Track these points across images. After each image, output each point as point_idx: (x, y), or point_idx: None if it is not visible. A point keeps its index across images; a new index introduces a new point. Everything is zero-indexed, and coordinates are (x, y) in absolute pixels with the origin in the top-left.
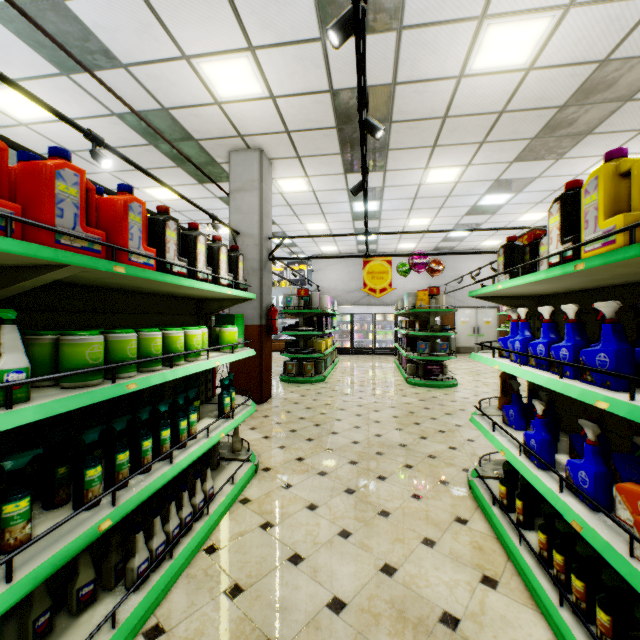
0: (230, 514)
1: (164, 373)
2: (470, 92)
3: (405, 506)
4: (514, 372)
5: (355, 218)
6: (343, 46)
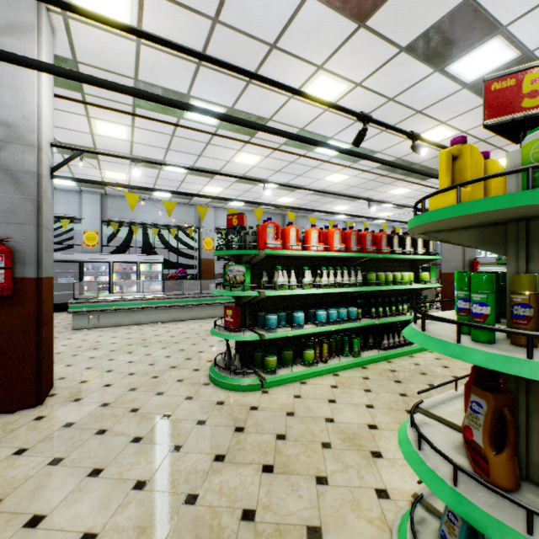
0: (422, 352)
1: (392, 286)
2: None
3: None
4: None
5: None
6: None
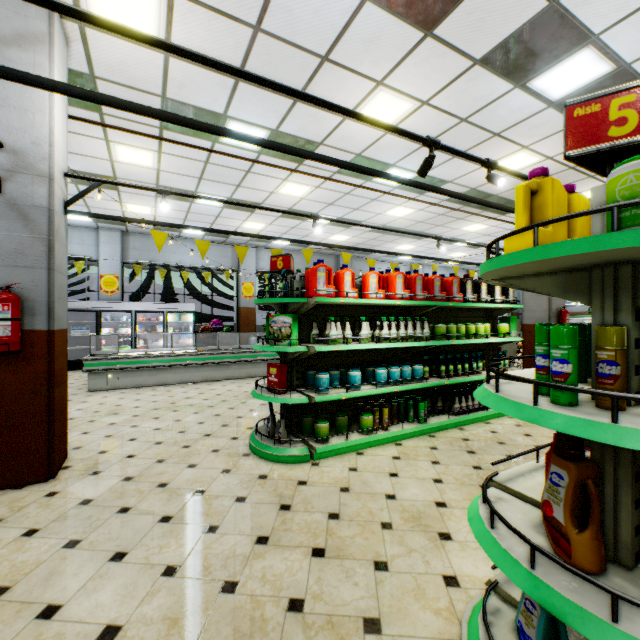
0: (500, 418)
1: (465, 340)
2: None
3: None
4: None
5: None
6: None
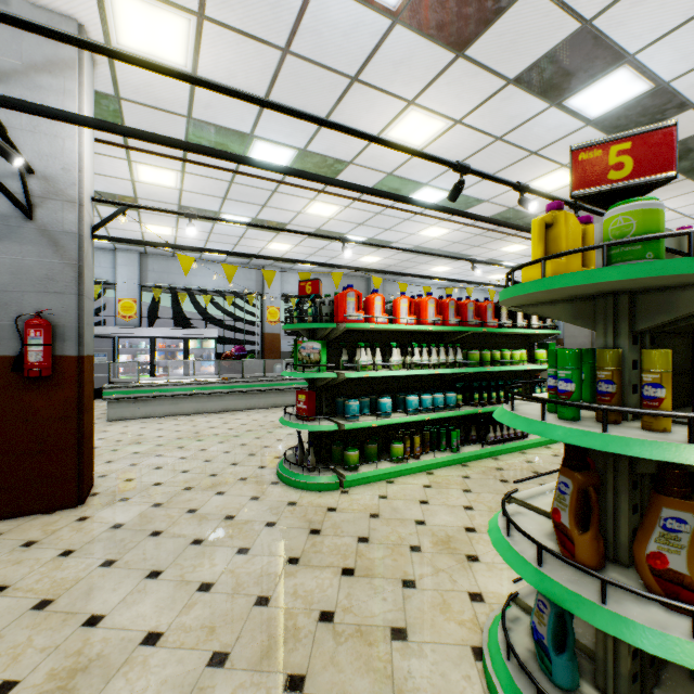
0: (536, 448)
1: (500, 367)
2: None
3: None
4: None
5: None
6: None
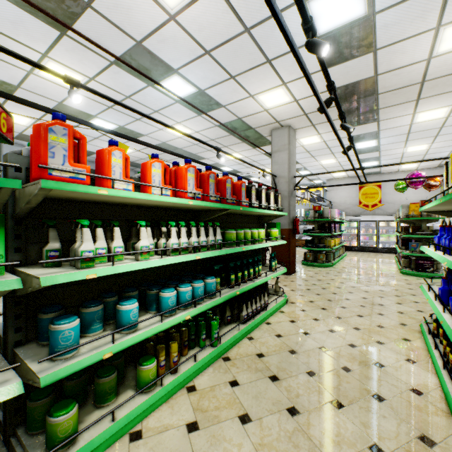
0: (275, 315)
1: (252, 246)
2: (441, 64)
3: (371, 328)
4: (430, 254)
5: (358, 153)
6: (337, 68)
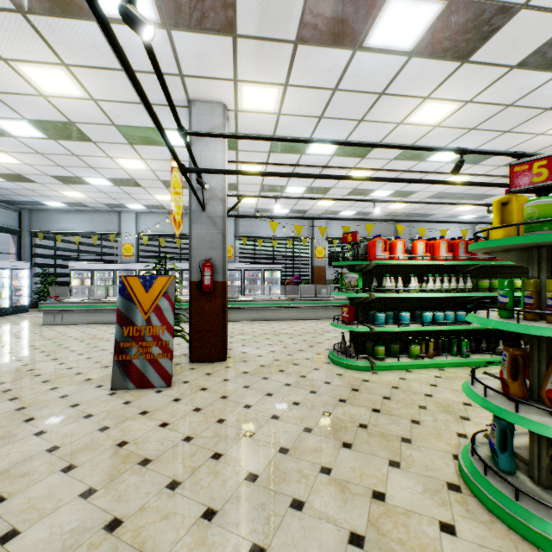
0: None
1: None
2: None
3: None
4: None
5: None
6: None
